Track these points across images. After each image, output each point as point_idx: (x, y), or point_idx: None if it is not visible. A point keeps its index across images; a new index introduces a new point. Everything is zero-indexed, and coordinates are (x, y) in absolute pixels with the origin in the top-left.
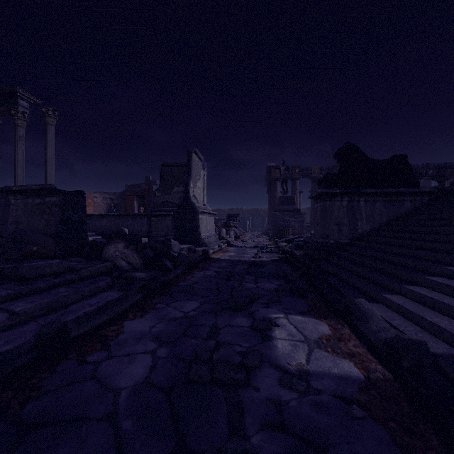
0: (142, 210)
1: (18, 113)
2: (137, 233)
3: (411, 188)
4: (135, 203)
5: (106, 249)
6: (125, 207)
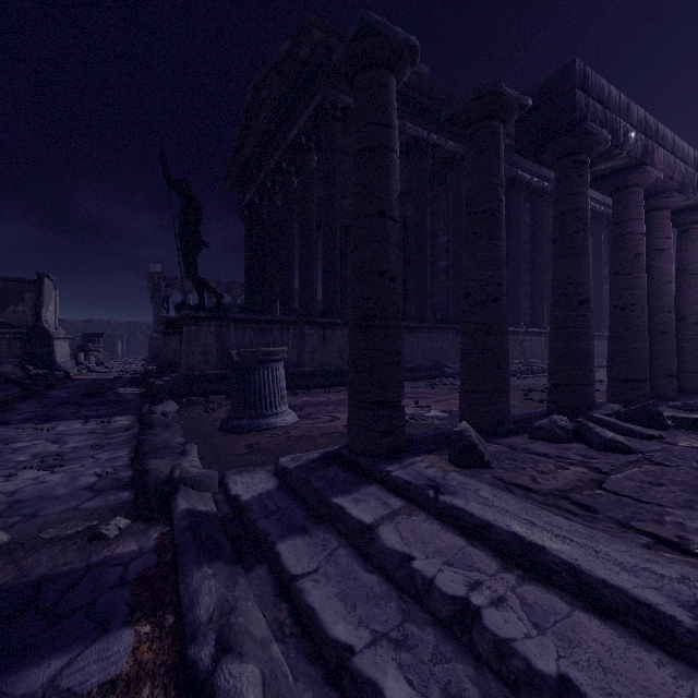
0: None
1: None
2: None
3: None
4: None
5: None
6: None
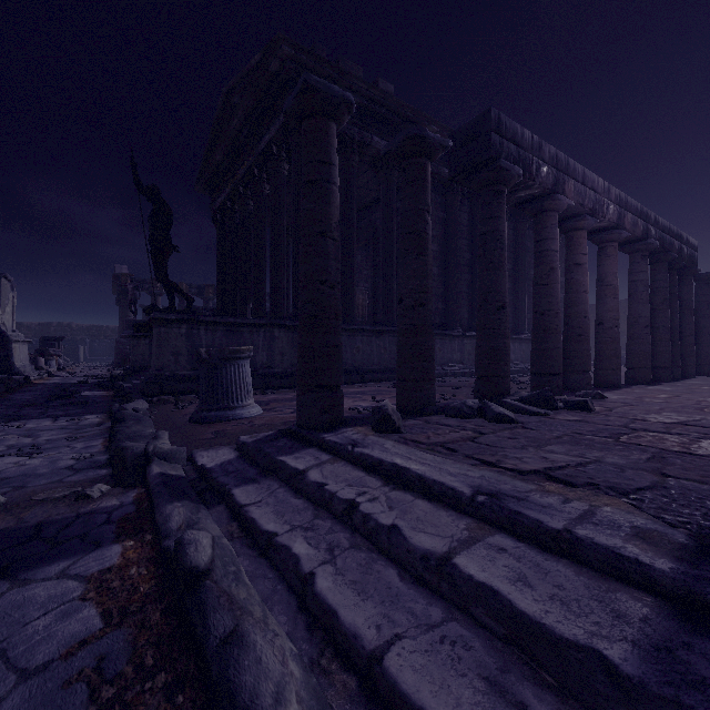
0: None
1: None
2: None
3: None
4: None
5: None
6: None
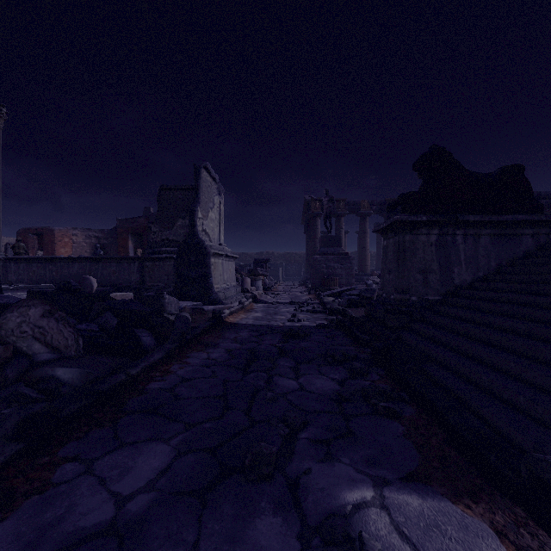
0: (139, 253)
1: None
2: (124, 283)
3: (535, 215)
4: (129, 243)
5: (1, 319)
6: (117, 249)
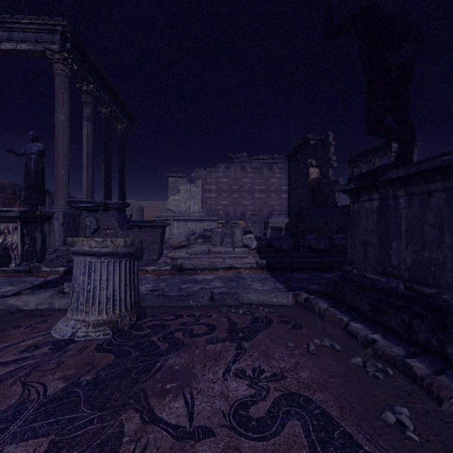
0: None
1: (391, 153)
2: None
3: None
4: None
5: None
6: None
